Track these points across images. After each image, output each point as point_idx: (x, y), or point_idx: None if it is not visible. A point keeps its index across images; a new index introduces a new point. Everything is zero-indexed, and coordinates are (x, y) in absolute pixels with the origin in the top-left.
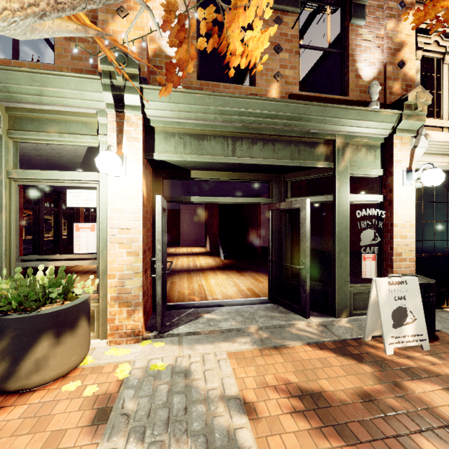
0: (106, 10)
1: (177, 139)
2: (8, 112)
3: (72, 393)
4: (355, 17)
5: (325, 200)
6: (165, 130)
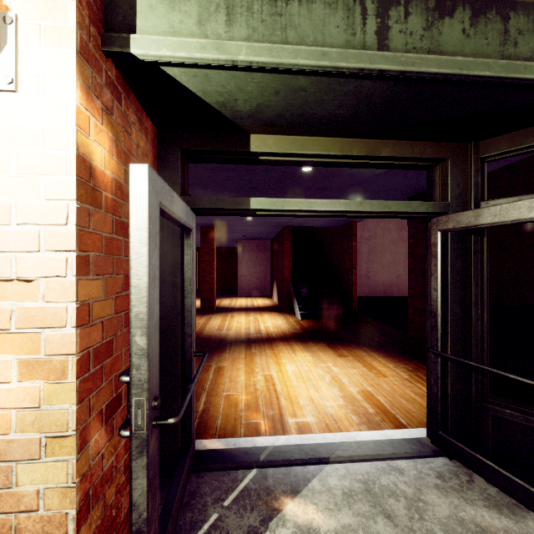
0: None
1: None
2: None
3: None
4: None
5: None
6: None
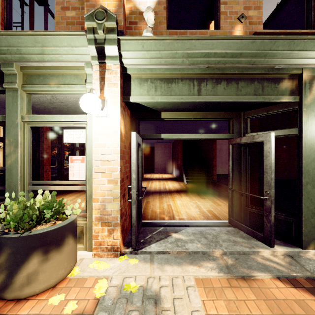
0: None
1: (149, 84)
2: (22, 71)
3: (56, 306)
4: None
5: (289, 133)
6: (139, 77)
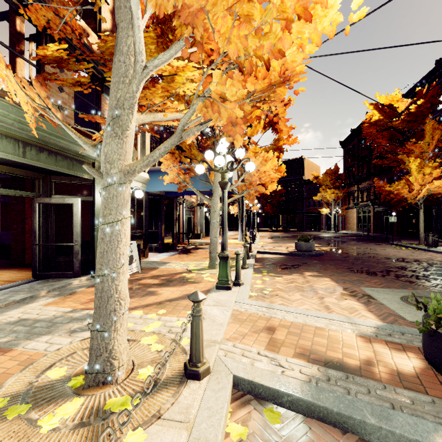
0: None
1: None
2: None
3: None
4: (105, 93)
5: (87, 199)
6: None
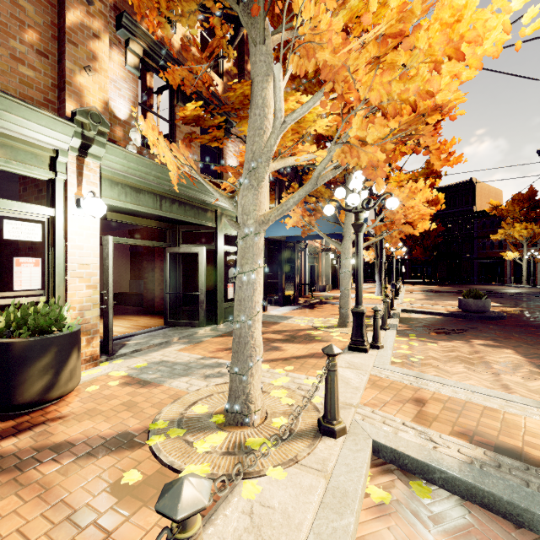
0: (74, 61)
1: (120, 189)
2: None
3: (97, 391)
4: (227, 136)
5: (210, 248)
6: (111, 179)
